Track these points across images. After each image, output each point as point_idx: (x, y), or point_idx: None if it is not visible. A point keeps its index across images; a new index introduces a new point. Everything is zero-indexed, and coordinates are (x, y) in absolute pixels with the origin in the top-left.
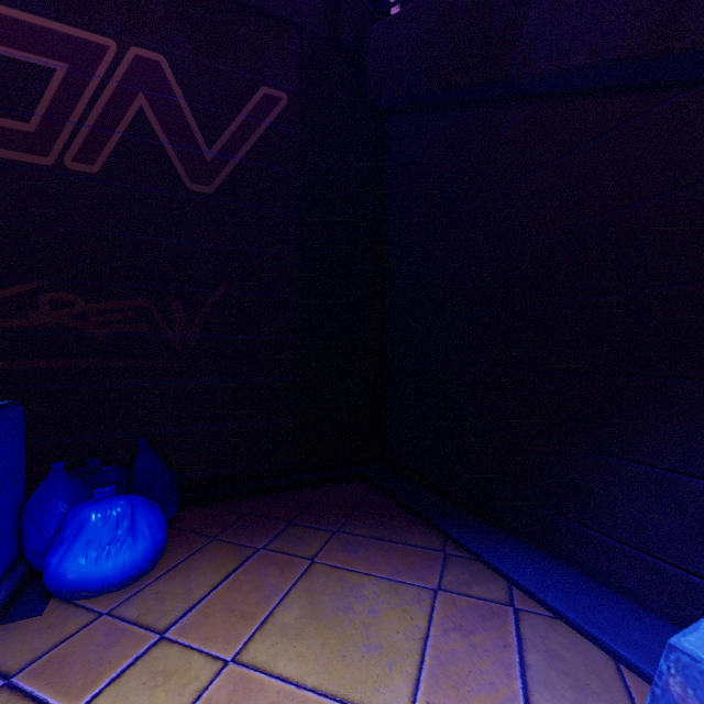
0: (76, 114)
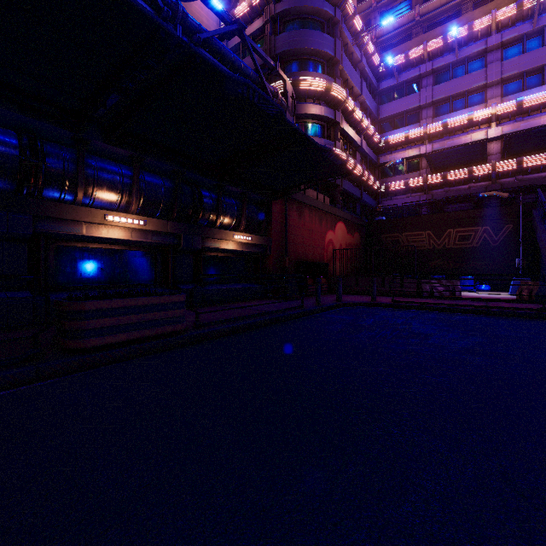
0: (475, 239)
